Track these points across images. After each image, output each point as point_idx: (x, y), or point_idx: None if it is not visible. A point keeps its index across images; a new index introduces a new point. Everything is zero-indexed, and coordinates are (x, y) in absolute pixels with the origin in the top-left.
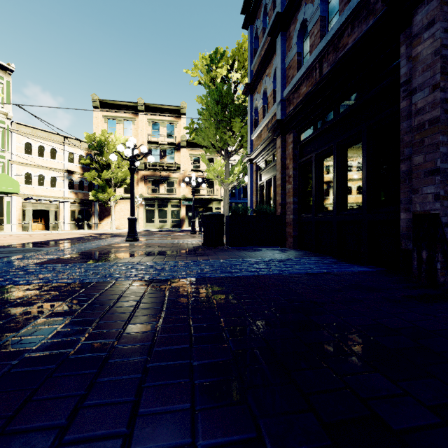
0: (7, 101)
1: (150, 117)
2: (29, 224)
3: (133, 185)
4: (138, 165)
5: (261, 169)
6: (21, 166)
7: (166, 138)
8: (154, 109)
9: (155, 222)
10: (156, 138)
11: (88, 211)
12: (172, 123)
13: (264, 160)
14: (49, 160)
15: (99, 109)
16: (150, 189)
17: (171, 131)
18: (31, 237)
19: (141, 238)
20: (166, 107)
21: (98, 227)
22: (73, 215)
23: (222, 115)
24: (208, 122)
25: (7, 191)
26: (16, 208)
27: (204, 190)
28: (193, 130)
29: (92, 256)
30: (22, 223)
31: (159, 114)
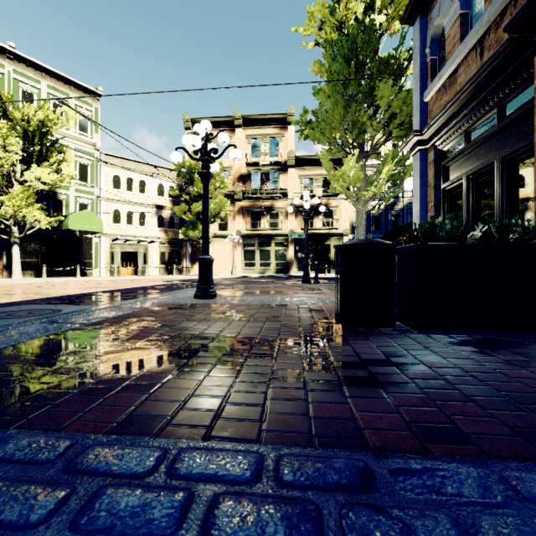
0: (96, 130)
1: (249, 133)
2: (115, 268)
3: (206, 202)
4: (218, 171)
5: (448, 155)
6: (109, 202)
7: (269, 158)
8: (254, 122)
9: (255, 266)
10: (256, 158)
11: (179, 253)
12: (276, 137)
13: (460, 133)
14: (137, 194)
15: (191, 130)
16: (249, 224)
17: (275, 148)
18: (104, 285)
19: (225, 290)
20: (268, 117)
21: (190, 271)
22: (163, 257)
23: (357, 83)
24: (331, 99)
25: (90, 230)
26: (104, 251)
27: (318, 223)
28: (306, 121)
29: (59, 352)
30: (108, 267)
31: (260, 127)
